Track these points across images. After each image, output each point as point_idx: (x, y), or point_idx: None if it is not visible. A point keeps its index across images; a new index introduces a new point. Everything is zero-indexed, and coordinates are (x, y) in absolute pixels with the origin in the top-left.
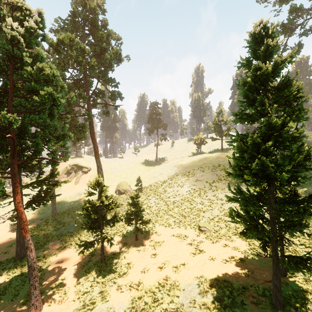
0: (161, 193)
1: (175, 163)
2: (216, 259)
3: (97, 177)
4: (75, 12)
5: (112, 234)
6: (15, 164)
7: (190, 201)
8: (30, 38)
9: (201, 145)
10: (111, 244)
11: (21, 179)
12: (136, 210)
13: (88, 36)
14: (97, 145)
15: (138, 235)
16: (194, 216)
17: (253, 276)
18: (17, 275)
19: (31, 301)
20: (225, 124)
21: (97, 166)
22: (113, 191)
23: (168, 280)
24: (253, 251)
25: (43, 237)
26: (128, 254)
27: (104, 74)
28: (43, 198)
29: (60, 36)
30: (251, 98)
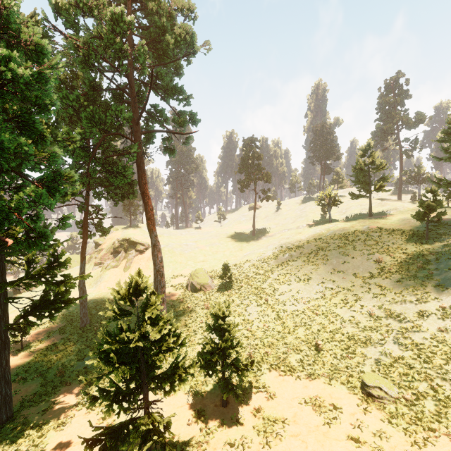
0: (267, 293)
1: (286, 238)
2: None
3: (134, 276)
4: None
5: (167, 417)
6: None
7: (327, 313)
8: None
9: (330, 206)
10: None
11: (3, 270)
12: (223, 346)
13: (138, 16)
14: (151, 206)
15: None
16: (344, 351)
17: None
18: None
19: None
20: (378, 170)
21: (152, 245)
22: (183, 285)
23: None
24: None
25: (55, 373)
26: None
27: (164, 77)
28: (49, 305)
29: None
30: None
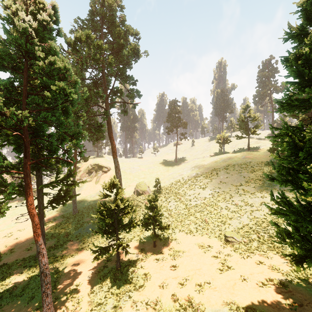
0: (181, 195)
1: (195, 163)
2: (249, 280)
3: (112, 178)
4: (93, 10)
5: (128, 241)
6: (28, 164)
7: (213, 205)
8: (44, 33)
9: (224, 144)
10: (127, 253)
11: (41, 179)
12: (154, 215)
13: (106, 35)
14: (115, 145)
15: (156, 241)
16: (219, 223)
17: (302, 310)
18: (36, 275)
19: (43, 308)
20: (253, 121)
21: (115, 167)
22: (131, 192)
23: (190, 301)
24: (298, 274)
25: (63, 236)
26: (145, 263)
27: (121, 72)
28: (62, 198)
29: (78, 34)
30: (307, 76)
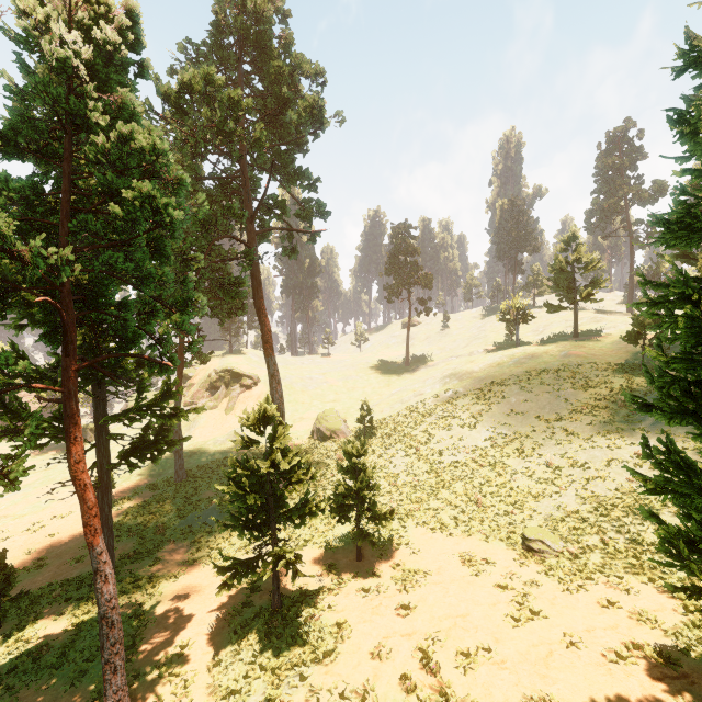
0: (419, 441)
1: (452, 368)
2: (584, 645)
3: (263, 403)
4: (220, 22)
5: (298, 547)
6: (72, 370)
7: (495, 465)
8: (109, 71)
9: (518, 323)
10: (296, 575)
11: (105, 402)
12: (358, 487)
13: (250, 78)
14: (269, 326)
15: (364, 546)
16: (509, 506)
17: None
18: (92, 620)
19: (106, 700)
20: (586, 270)
21: (270, 375)
22: (306, 432)
23: (445, 692)
24: None
25: (154, 531)
26: (338, 597)
27: (284, 161)
28: (151, 445)
29: (185, 75)
30: None
